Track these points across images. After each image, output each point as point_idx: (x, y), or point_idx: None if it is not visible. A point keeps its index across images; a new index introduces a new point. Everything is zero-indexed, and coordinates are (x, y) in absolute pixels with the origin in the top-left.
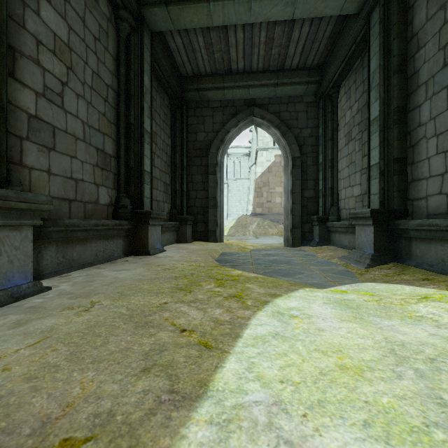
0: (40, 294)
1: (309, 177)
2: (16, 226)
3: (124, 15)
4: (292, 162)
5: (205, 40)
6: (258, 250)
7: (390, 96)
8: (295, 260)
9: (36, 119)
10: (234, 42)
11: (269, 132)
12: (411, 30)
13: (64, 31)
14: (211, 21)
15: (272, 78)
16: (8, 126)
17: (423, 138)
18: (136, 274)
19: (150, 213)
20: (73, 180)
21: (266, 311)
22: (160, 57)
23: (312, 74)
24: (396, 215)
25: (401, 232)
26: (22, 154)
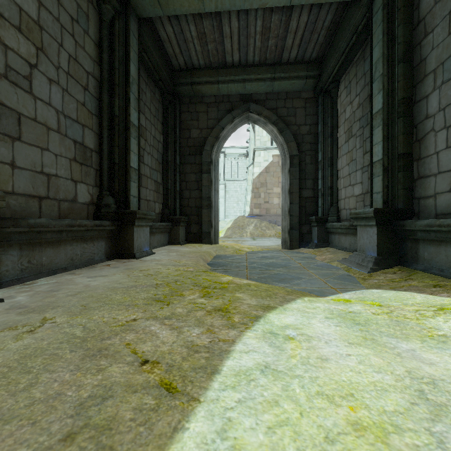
0: None
1: (307, 176)
2: None
3: None
4: (290, 161)
5: (197, 30)
6: (254, 252)
7: (395, 86)
8: (293, 264)
9: None
10: (228, 32)
11: (266, 129)
12: (417, 15)
13: (32, 7)
14: (203, 6)
15: (269, 71)
16: None
17: (431, 132)
18: (113, 281)
19: (135, 213)
20: (45, 175)
21: (256, 330)
22: (149, 46)
23: (311, 68)
24: (401, 215)
25: (407, 234)
26: None
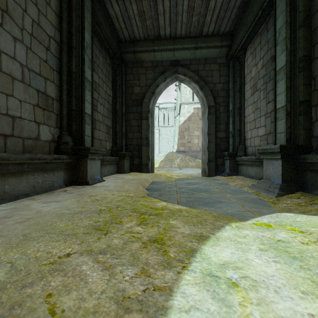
0: None
1: (221, 122)
2: None
3: None
4: (208, 110)
5: (138, 8)
6: (181, 179)
7: (296, 47)
8: (213, 189)
9: None
10: (162, 10)
11: (190, 86)
12: None
13: None
14: None
15: (193, 42)
16: None
17: None
18: (63, 206)
19: (88, 149)
20: (10, 117)
21: (193, 271)
22: (101, 21)
23: (224, 39)
24: (302, 151)
25: (308, 165)
26: None
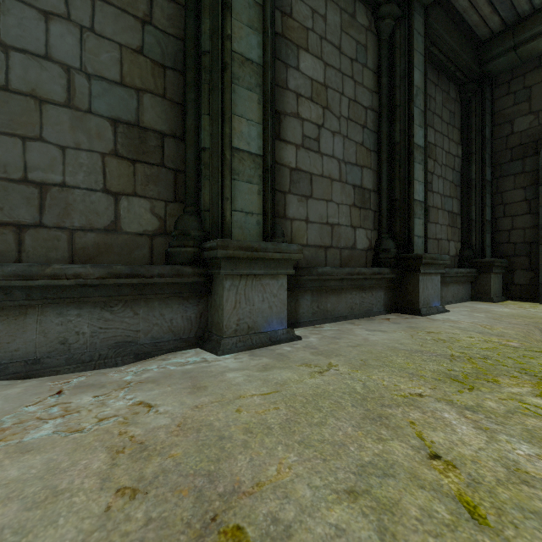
0: (292, 342)
1: None
2: (274, 275)
3: (385, 10)
4: None
5: None
6: None
7: None
8: None
9: (296, 171)
10: None
11: None
12: None
13: (320, 72)
14: None
15: None
16: (275, 184)
17: None
18: (393, 339)
19: (420, 258)
20: (329, 225)
21: None
22: (440, 33)
23: None
24: None
25: None
26: (285, 207)
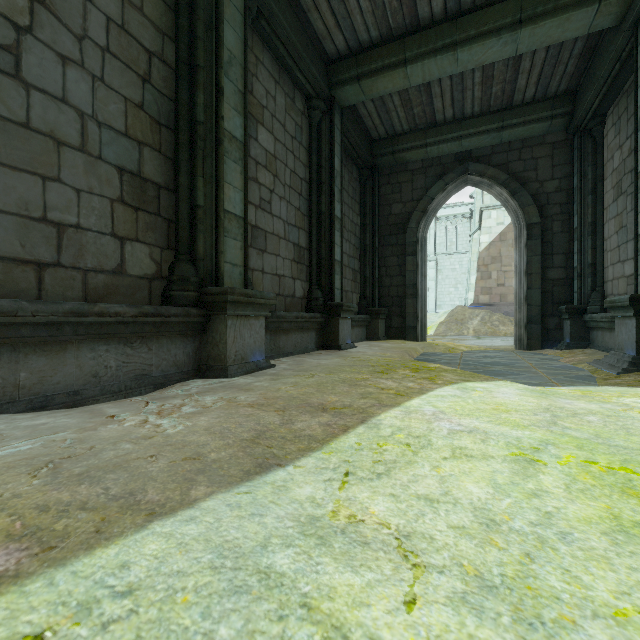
0: (271, 368)
1: (555, 250)
2: (257, 316)
3: (316, 103)
4: (526, 231)
5: (401, 98)
6: (473, 351)
7: None
8: (521, 363)
9: (256, 228)
10: (438, 92)
11: (492, 193)
12: None
13: (271, 145)
14: (409, 82)
15: (495, 120)
16: None
17: None
18: (335, 362)
19: (341, 306)
20: (278, 276)
21: (452, 386)
22: (350, 129)
23: (558, 104)
24: None
25: None
26: (248, 259)
